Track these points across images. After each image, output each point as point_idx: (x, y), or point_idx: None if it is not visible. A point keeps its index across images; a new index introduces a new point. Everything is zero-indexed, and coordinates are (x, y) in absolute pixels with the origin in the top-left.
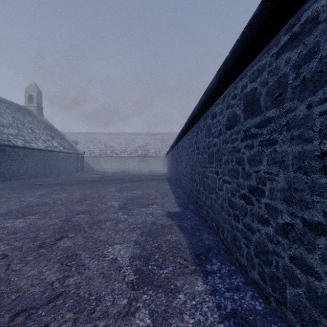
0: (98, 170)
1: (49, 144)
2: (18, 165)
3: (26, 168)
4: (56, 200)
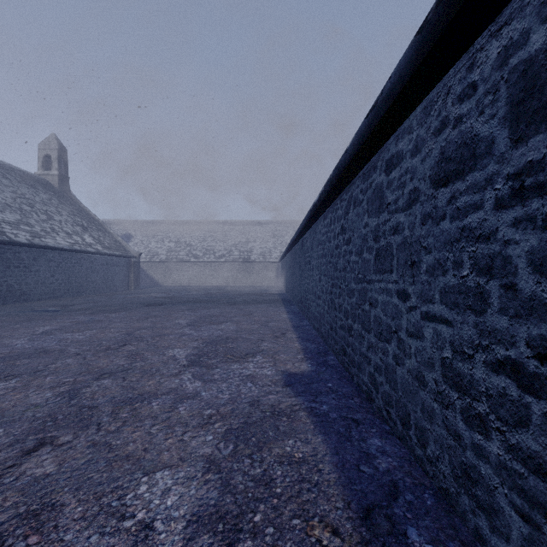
0: (165, 285)
1: (78, 240)
2: (19, 277)
3: (35, 281)
4: (70, 343)
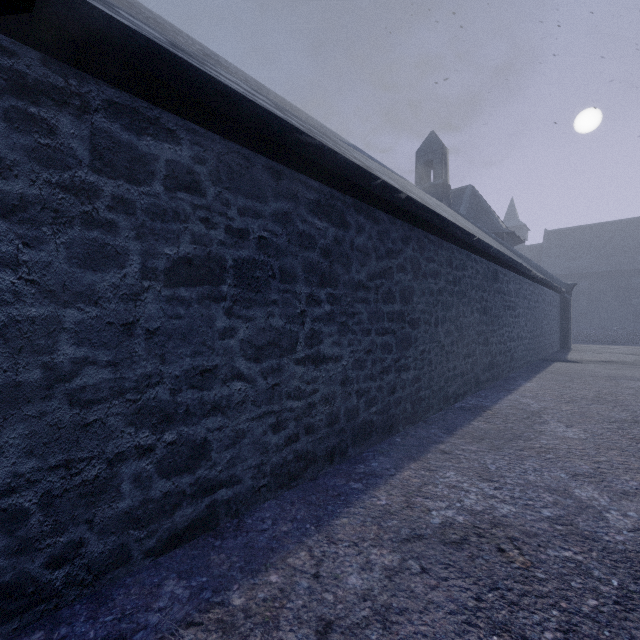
0: None
1: None
2: None
3: None
4: None
